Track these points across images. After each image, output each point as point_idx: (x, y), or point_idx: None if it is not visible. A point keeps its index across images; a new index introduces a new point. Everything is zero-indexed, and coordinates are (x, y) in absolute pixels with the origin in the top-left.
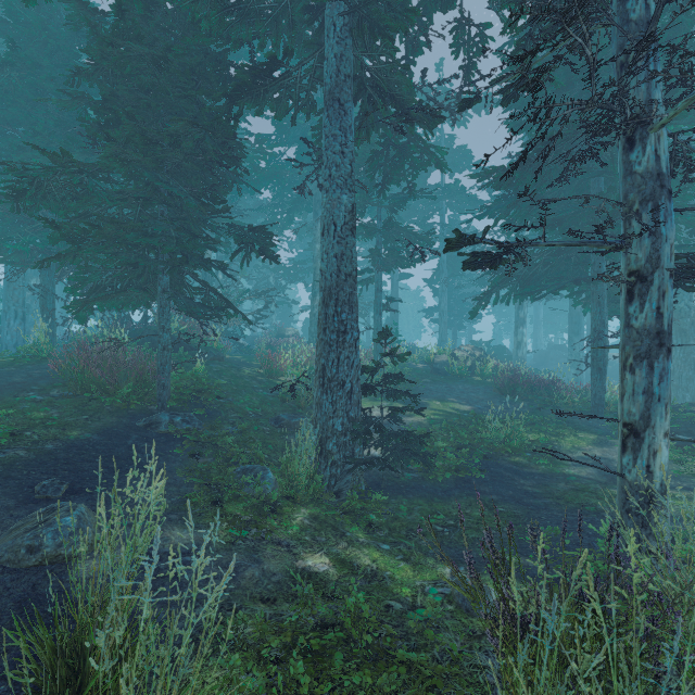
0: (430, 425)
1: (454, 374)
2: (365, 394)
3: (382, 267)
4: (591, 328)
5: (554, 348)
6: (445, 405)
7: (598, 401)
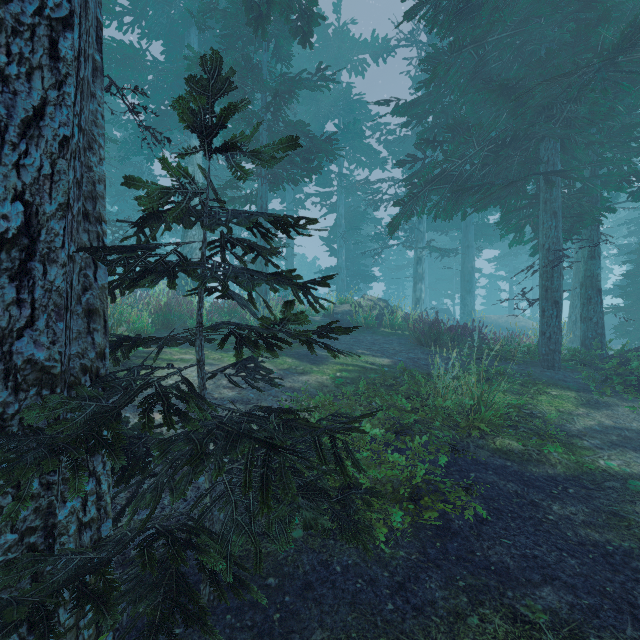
0: (336, 388)
1: (359, 324)
2: (133, 285)
3: (270, 186)
4: (543, 248)
5: (439, 311)
6: (355, 359)
7: (554, 345)
